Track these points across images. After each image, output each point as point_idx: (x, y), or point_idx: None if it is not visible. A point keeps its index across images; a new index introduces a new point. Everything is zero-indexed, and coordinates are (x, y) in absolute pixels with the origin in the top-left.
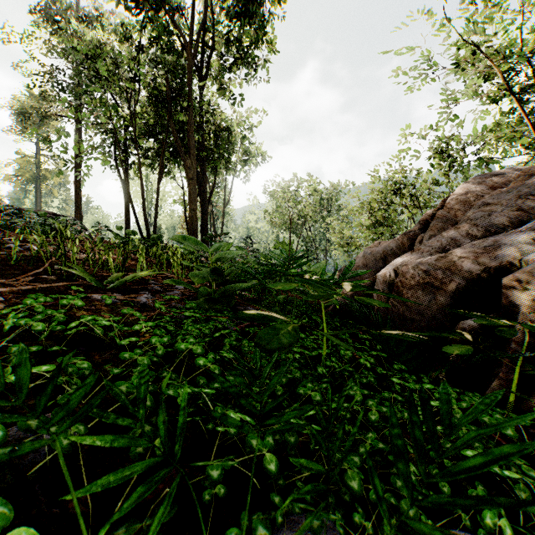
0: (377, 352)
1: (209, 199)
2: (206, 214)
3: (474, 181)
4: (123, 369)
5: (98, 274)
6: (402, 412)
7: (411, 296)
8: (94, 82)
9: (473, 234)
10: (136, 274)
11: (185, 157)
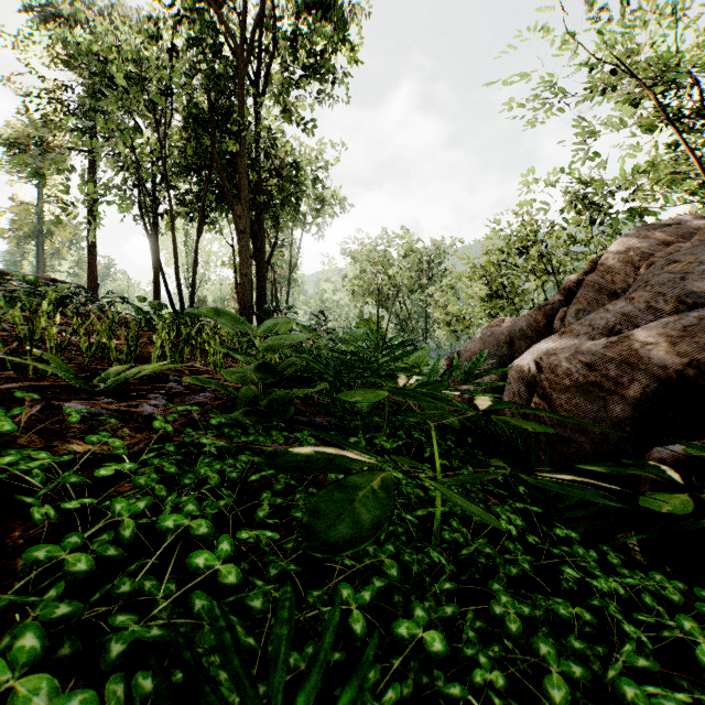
0: (525, 504)
1: (268, 260)
2: (263, 281)
3: (637, 234)
4: (6, 604)
5: (90, 367)
6: (617, 681)
7: (566, 403)
8: (106, 96)
9: (657, 307)
10: (141, 368)
11: (233, 202)
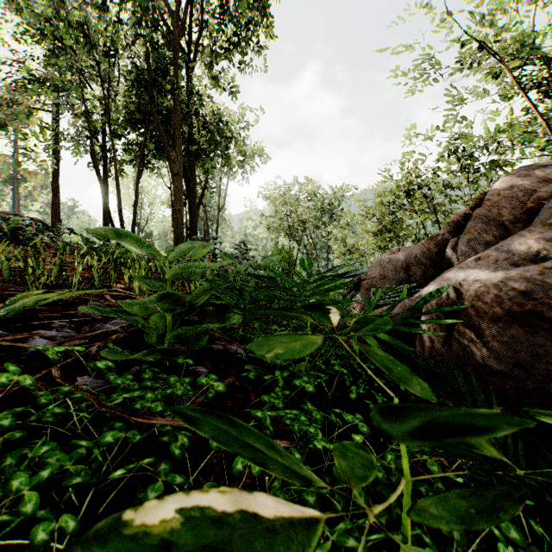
0: None
1: (200, 200)
2: (195, 217)
3: (518, 174)
4: None
5: (3, 293)
6: None
7: (499, 333)
8: (56, 55)
9: None
10: (41, 296)
11: (168, 149)
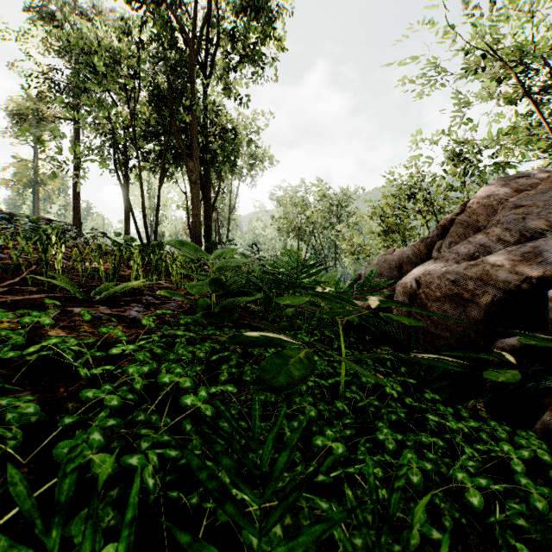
0: (404, 377)
1: (213, 204)
2: (209, 220)
3: (496, 184)
4: (78, 418)
5: (86, 284)
6: (453, 471)
7: (437, 309)
8: (91, 79)
9: (505, 239)
10: (127, 284)
11: (187, 159)
